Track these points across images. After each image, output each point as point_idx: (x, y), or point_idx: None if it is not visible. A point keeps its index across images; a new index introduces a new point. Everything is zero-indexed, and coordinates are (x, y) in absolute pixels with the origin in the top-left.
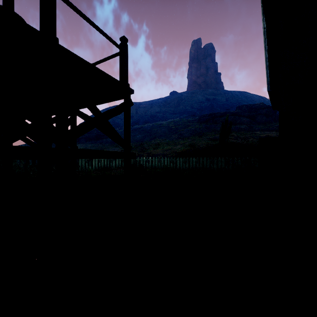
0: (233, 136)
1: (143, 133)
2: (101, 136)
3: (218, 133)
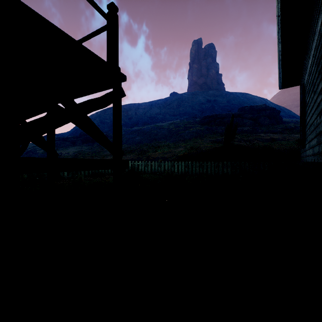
0: (236, 138)
1: (142, 135)
2: None
3: (220, 135)
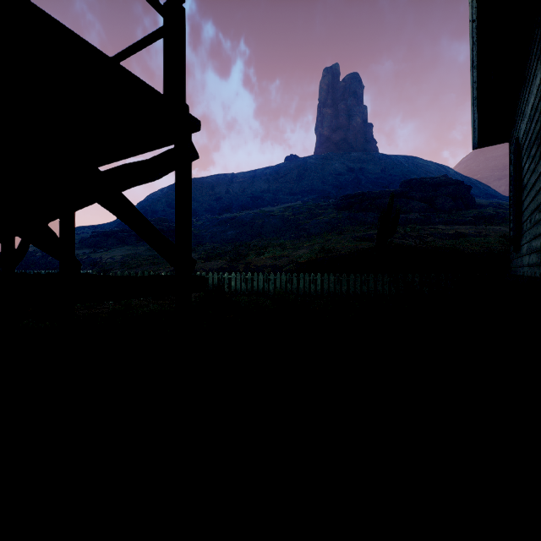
0: (397, 233)
1: (238, 227)
2: (165, 232)
3: (370, 228)
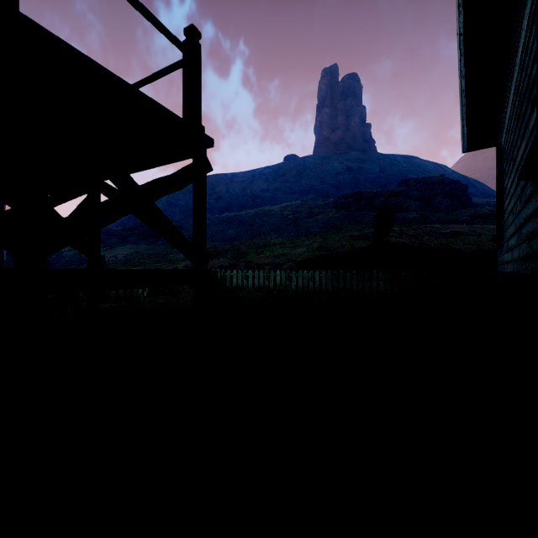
0: (394, 232)
1: (238, 226)
2: None
3: (368, 227)
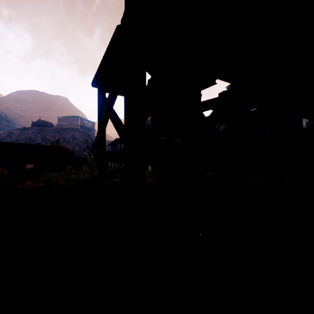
0: None
1: None
2: None
3: None
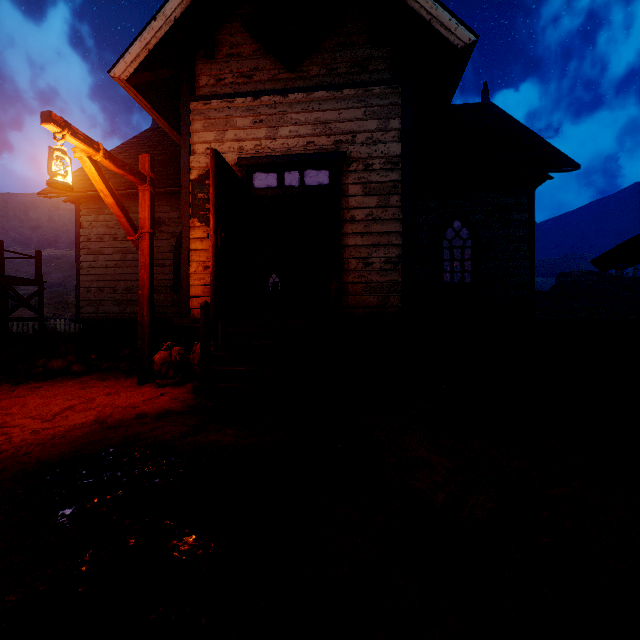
0: None
1: (68, 270)
2: None
3: None
